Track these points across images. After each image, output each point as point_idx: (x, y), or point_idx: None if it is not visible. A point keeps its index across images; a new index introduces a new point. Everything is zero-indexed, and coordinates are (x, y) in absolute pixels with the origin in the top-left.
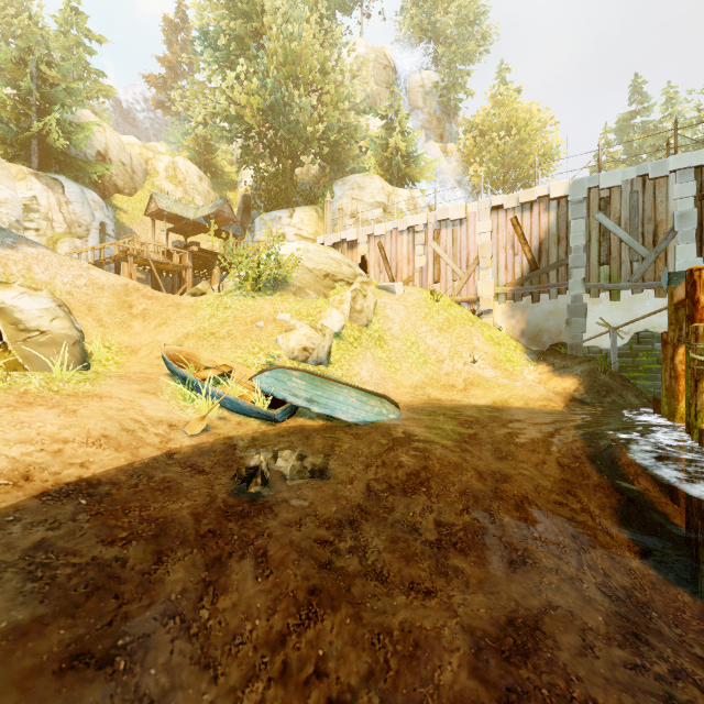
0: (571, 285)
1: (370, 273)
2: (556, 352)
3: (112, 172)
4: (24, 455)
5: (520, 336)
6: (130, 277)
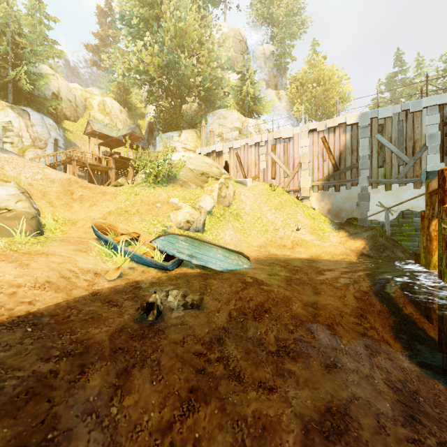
0: (360, 180)
1: (230, 172)
2: (350, 223)
3: (63, 106)
4: None
5: (327, 213)
6: (73, 174)
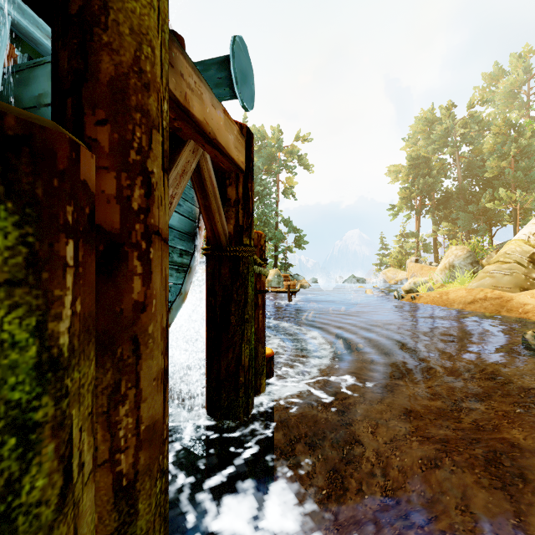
0: None
1: None
2: None
3: None
4: None
5: None
6: None
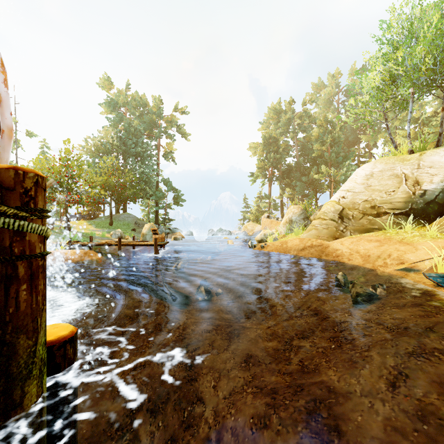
0: None
1: None
2: None
3: None
4: (345, 252)
5: None
6: None
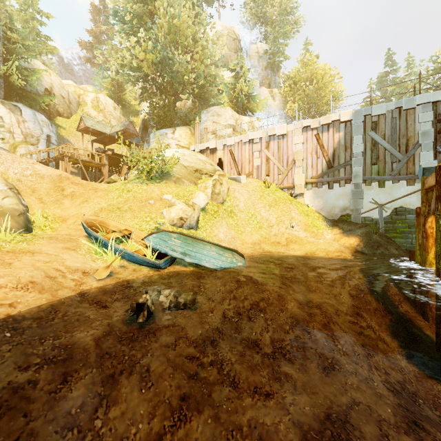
0: (353, 177)
1: (224, 169)
2: (344, 220)
3: (55, 102)
4: None
5: (321, 210)
6: (65, 171)
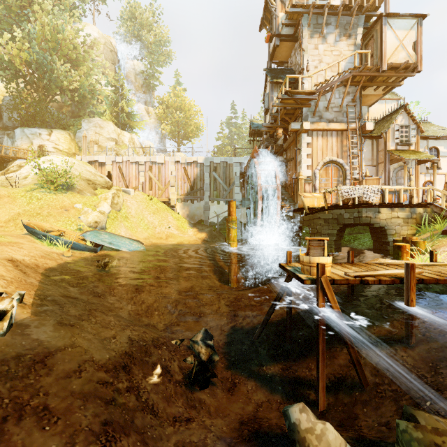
0: (205, 198)
1: (113, 181)
2: (199, 223)
3: None
4: (30, 260)
5: (187, 217)
6: None
